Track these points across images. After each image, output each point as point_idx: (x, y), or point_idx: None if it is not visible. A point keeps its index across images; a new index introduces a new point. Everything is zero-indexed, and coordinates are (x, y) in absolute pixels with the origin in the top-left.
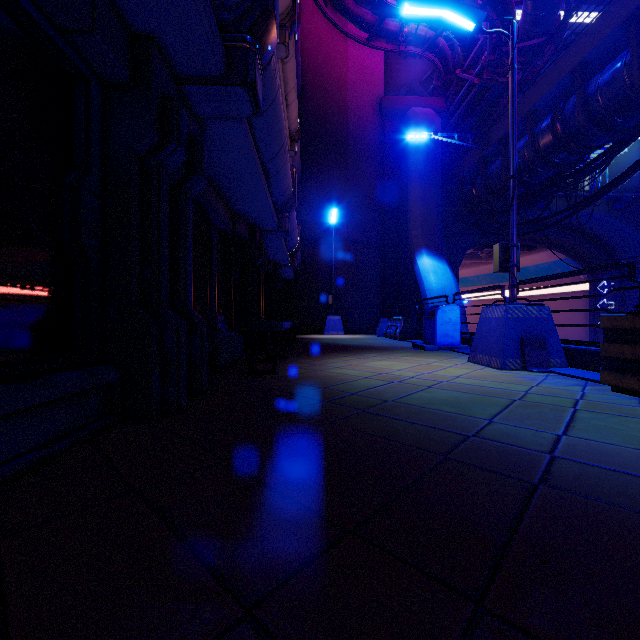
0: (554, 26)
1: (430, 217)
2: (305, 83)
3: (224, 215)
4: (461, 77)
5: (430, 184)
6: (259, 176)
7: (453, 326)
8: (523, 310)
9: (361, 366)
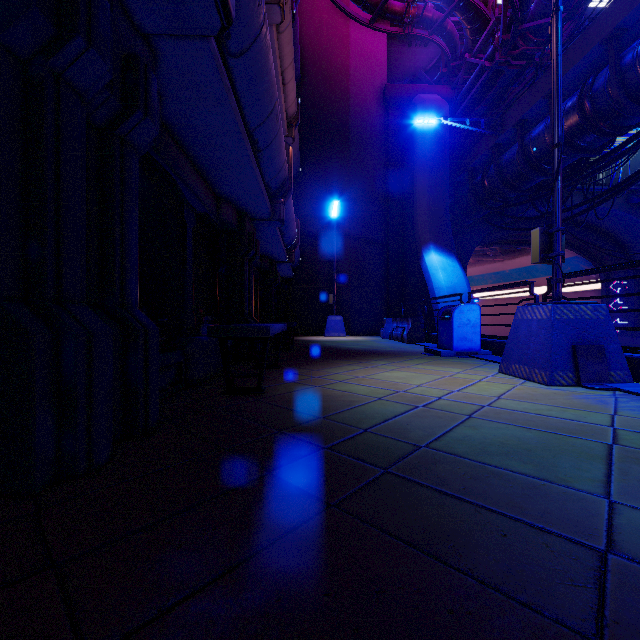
0: (574, 2)
1: (438, 210)
2: (304, 69)
3: (203, 195)
4: (470, 62)
5: (438, 175)
6: (243, 141)
7: (472, 328)
8: (574, 310)
9: (370, 379)
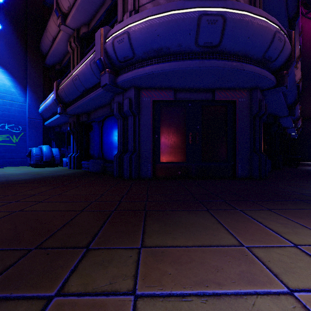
0: None
1: None
2: (304, 47)
3: None
4: None
5: None
6: (290, 121)
7: None
8: None
9: None
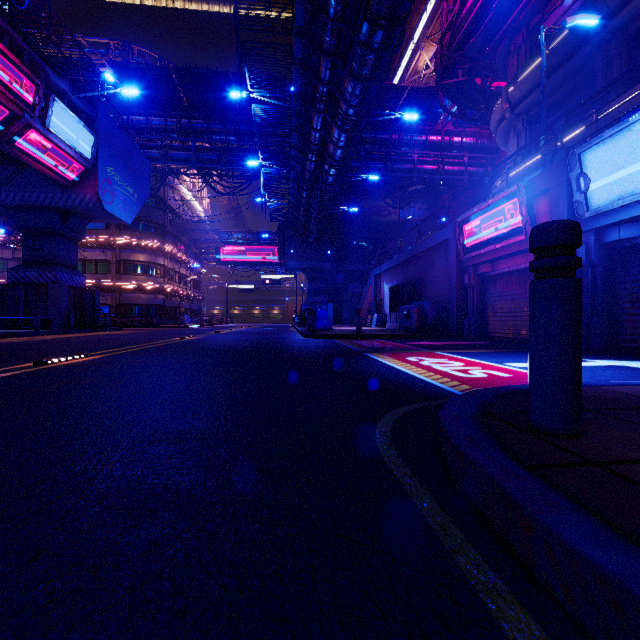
0: None
1: None
2: None
3: None
4: None
5: None
6: None
7: None
8: None
9: None
